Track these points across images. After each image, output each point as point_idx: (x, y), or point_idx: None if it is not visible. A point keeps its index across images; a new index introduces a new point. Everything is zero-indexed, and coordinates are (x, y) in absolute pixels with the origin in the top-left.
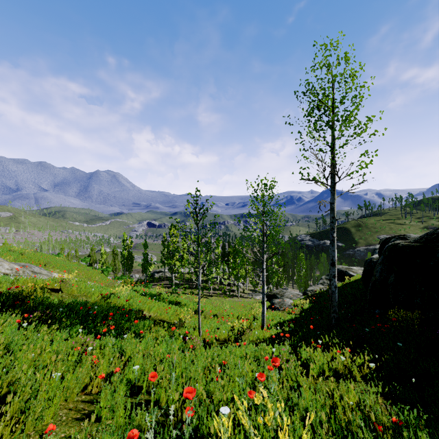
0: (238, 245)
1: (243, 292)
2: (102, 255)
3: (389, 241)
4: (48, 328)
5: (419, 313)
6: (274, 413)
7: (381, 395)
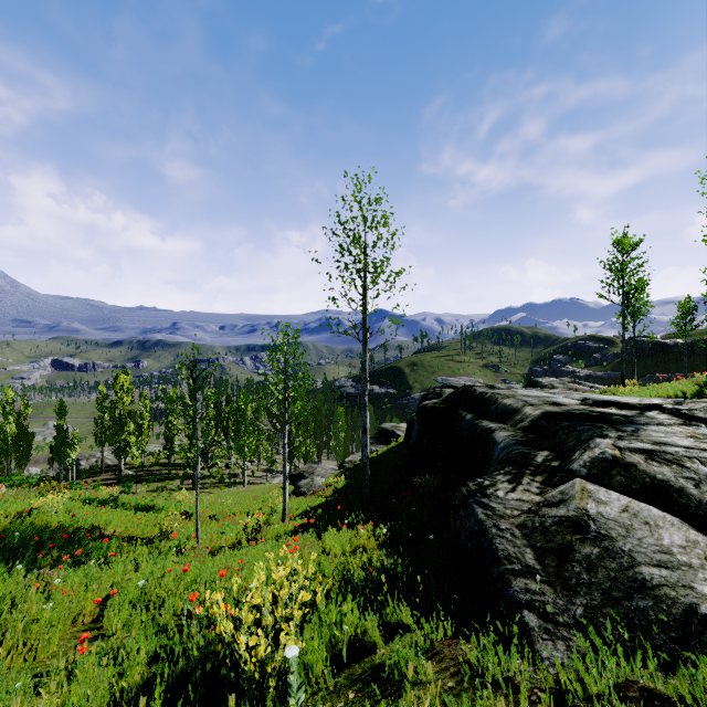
0: (244, 401)
1: (252, 475)
2: None
3: (427, 397)
4: None
5: (440, 476)
6: (293, 560)
7: (389, 555)
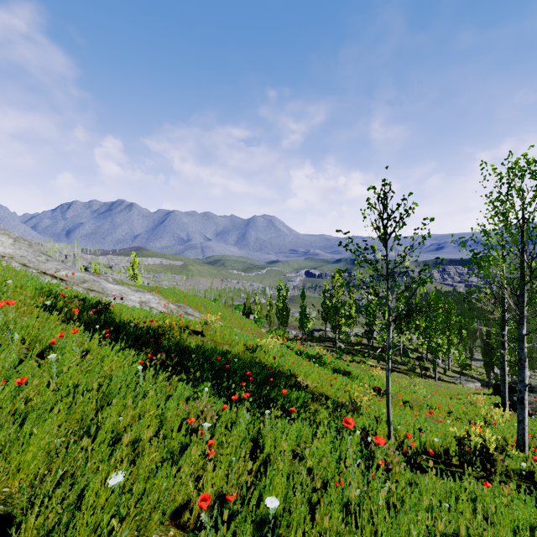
0: (435, 301)
1: (442, 373)
2: (256, 305)
3: None
4: (172, 378)
5: None
6: None
7: None
